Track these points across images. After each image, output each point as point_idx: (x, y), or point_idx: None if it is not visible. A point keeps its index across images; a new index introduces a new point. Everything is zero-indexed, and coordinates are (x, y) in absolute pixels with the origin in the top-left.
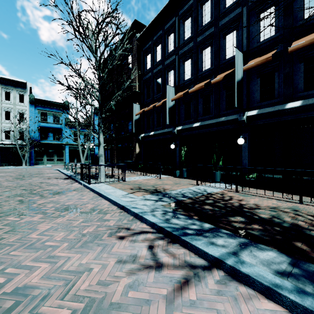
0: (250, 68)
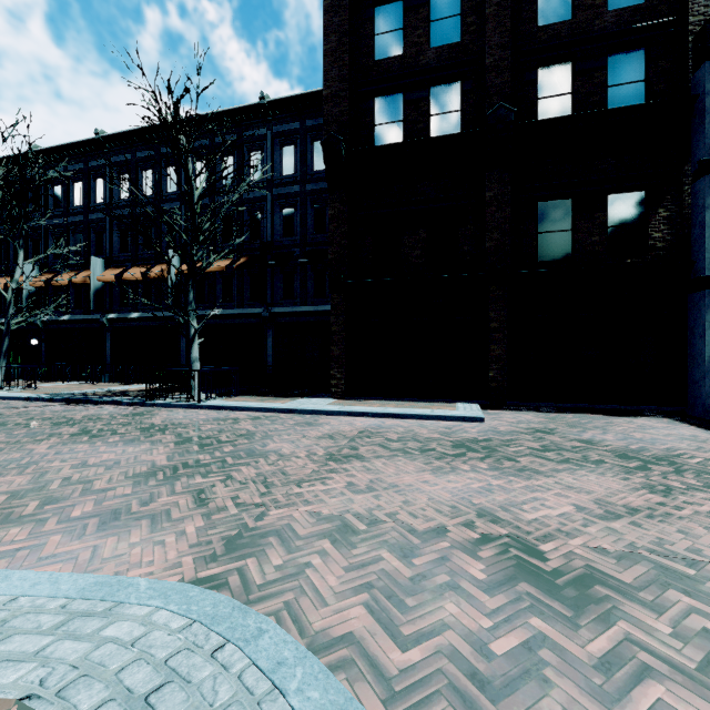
0: (34, 285)
